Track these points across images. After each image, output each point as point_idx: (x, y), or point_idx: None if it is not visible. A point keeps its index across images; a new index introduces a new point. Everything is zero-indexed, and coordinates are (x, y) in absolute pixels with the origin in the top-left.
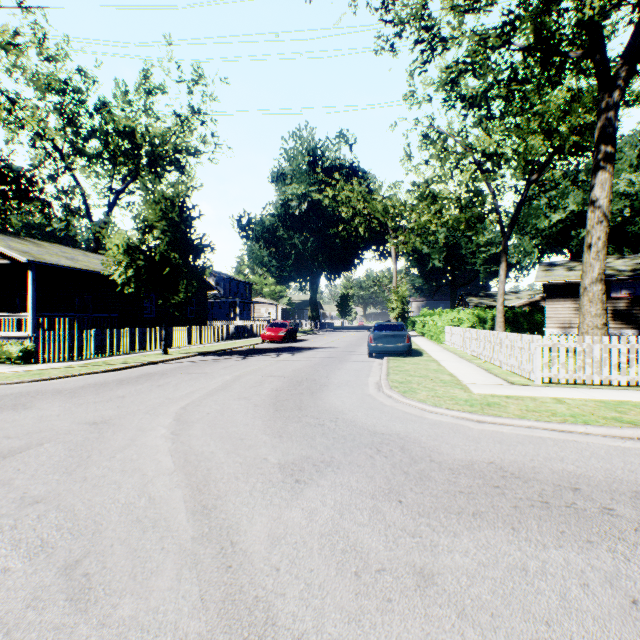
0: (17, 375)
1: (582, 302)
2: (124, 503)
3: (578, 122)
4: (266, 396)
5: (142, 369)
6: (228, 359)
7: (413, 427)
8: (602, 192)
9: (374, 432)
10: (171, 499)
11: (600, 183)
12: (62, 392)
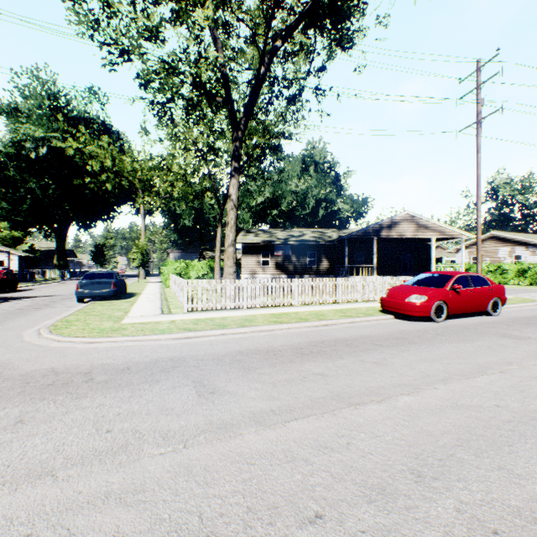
0: None
1: (225, 258)
2: None
3: (262, 141)
4: None
5: None
6: None
7: (23, 355)
8: (234, 191)
9: None
10: None
11: (233, 185)
12: None
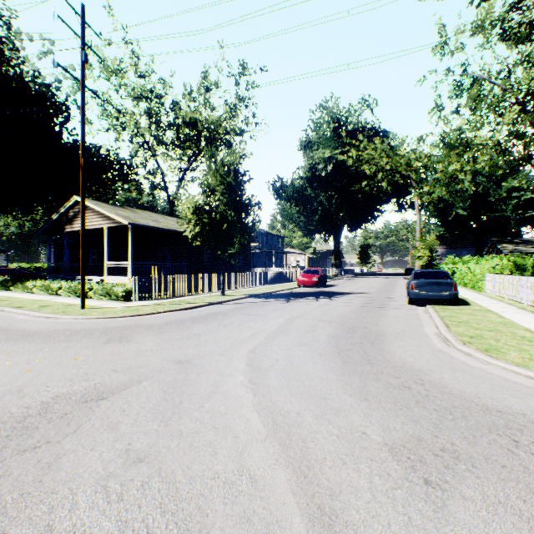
0: (122, 310)
1: None
2: (224, 481)
3: None
4: (325, 343)
5: (208, 308)
6: (274, 302)
7: None
8: None
9: (485, 407)
10: (275, 485)
11: None
12: (152, 327)
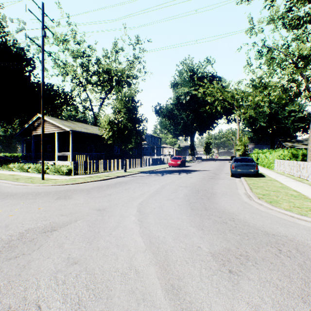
0: (66, 181)
1: None
2: (121, 273)
3: None
4: (182, 199)
5: (116, 179)
6: (154, 175)
7: (294, 231)
8: None
9: (266, 232)
10: (149, 274)
11: None
12: (83, 190)
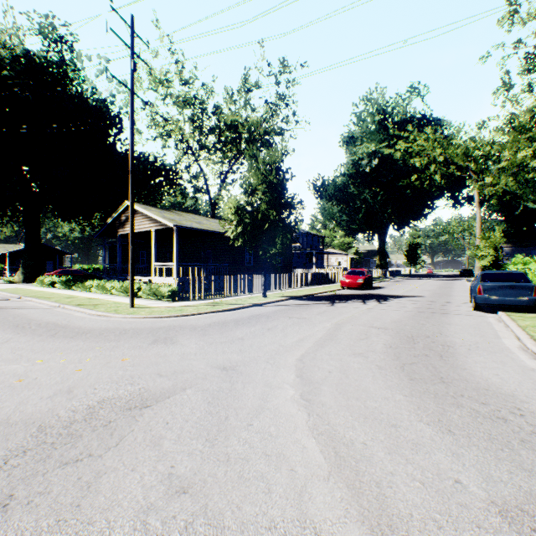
0: (167, 310)
1: None
2: (283, 534)
3: None
4: (383, 354)
5: (249, 310)
6: (318, 304)
7: None
8: None
9: None
10: None
11: None
12: (196, 329)
